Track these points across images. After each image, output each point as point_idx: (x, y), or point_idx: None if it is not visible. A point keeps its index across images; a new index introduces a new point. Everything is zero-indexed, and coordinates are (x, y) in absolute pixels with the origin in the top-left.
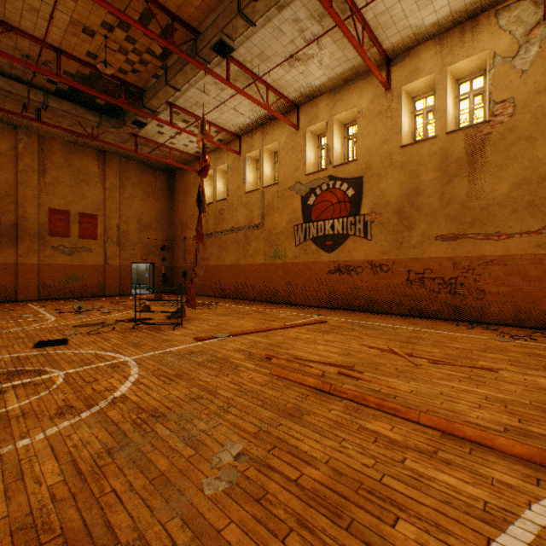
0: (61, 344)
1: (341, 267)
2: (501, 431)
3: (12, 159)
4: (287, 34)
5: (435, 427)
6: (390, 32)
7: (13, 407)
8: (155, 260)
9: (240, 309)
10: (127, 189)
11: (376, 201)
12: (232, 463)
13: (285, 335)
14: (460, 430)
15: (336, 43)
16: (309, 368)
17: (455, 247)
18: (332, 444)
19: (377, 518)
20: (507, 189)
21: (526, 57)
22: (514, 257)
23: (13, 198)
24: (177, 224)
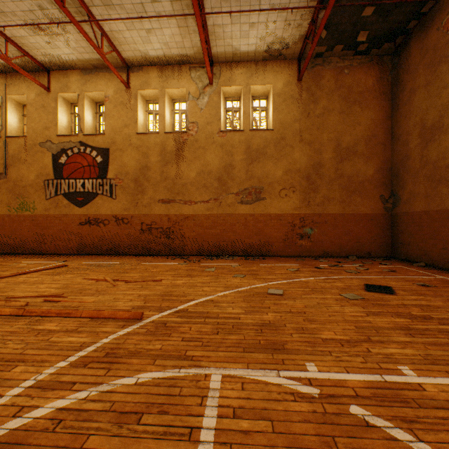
0: None
1: (92, 220)
2: (130, 309)
3: None
4: (24, 2)
5: (90, 317)
6: (126, 48)
7: None
8: None
9: None
10: None
11: (120, 170)
12: None
13: (11, 281)
14: (103, 314)
15: (80, 34)
16: (15, 303)
17: (169, 208)
18: None
19: (1, 371)
20: (195, 175)
21: (203, 101)
22: (198, 215)
23: None
24: None
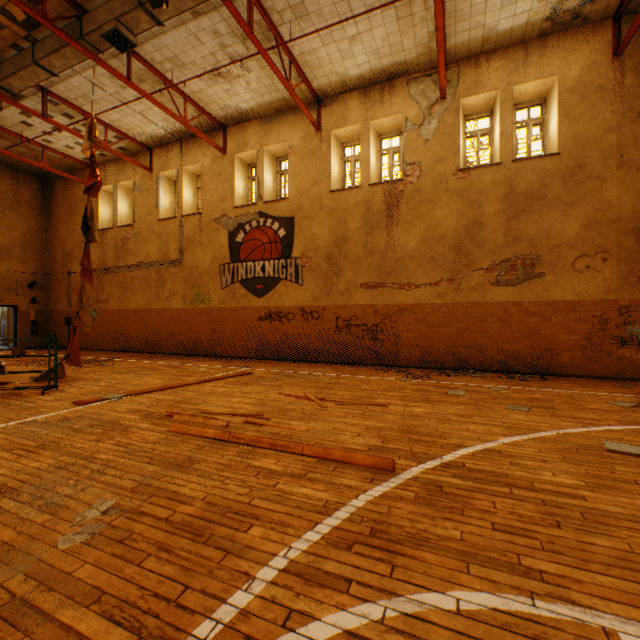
0: None
1: (273, 313)
2: (365, 450)
3: None
4: (206, 44)
5: (314, 456)
6: (318, 73)
7: None
8: (19, 302)
9: (148, 364)
10: None
11: (308, 245)
12: (99, 518)
13: (198, 390)
14: (332, 454)
15: (264, 70)
16: (214, 421)
17: (376, 295)
18: (214, 484)
19: (235, 529)
20: (415, 244)
21: (429, 128)
22: (420, 305)
23: None
24: (56, 253)
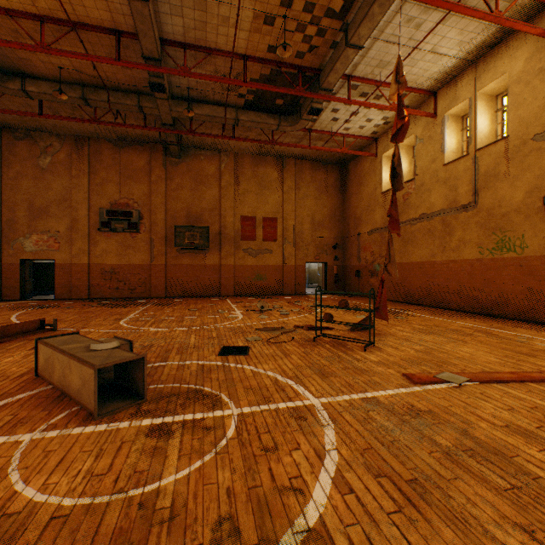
0: (242, 353)
1: None
2: None
3: (217, 178)
4: None
5: None
6: None
7: (166, 482)
8: (327, 259)
9: (445, 323)
10: (301, 190)
11: None
12: None
13: None
14: None
15: None
16: None
17: None
18: None
19: None
20: None
21: None
22: None
23: (217, 210)
24: (349, 220)
